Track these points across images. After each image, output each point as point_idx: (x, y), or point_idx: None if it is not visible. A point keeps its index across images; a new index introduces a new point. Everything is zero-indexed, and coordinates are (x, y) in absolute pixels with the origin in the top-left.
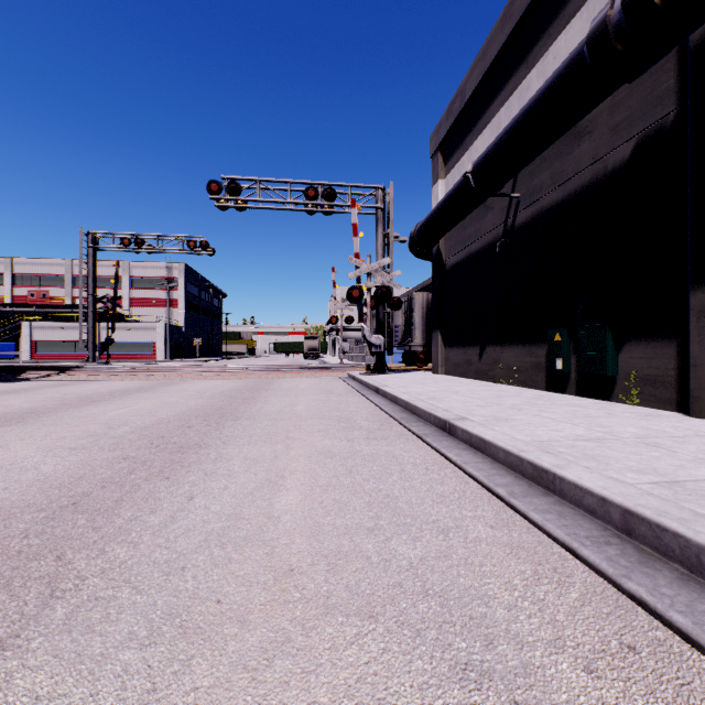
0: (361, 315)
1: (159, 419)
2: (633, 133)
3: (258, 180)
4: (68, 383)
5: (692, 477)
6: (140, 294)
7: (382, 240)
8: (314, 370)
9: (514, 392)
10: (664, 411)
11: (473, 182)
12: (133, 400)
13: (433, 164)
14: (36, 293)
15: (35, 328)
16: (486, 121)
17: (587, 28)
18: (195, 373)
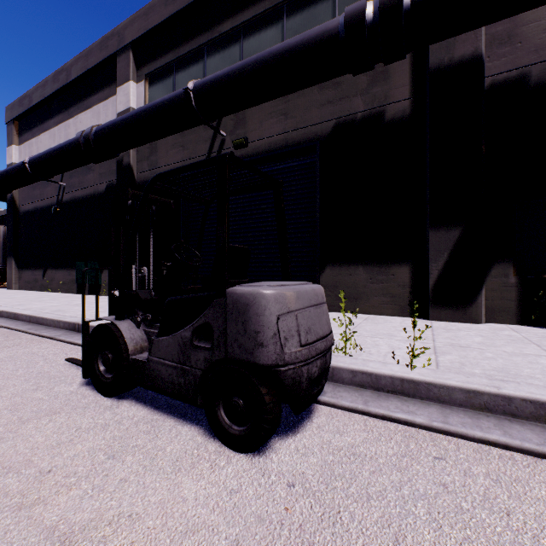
0: None
1: None
2: (106, 181)
3: None
4: None
5: (68, 309)
6: None
7: None
8: None
9: (56, 295)
10: None
11: (30, 169)
12: None
13: (8, 130)
14: None
15: None
16: (47, 127)
17: (93, 120)
18: None
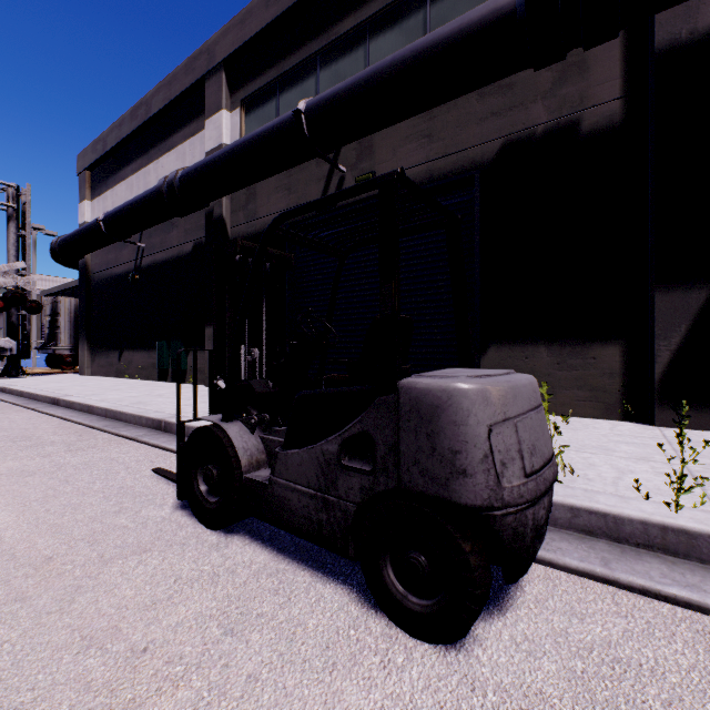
0: None
1: None
2: (193, 239)
3: None
4: None
5: (150, 401)
6: None
7: (16, 240)
8: None
9: (134, 383)
10: (202, 385)
11: (104, 228)
12: None
13: (80, 183)
14: None
15: None
16: (124, 176)
17: (177, 163)
18: None
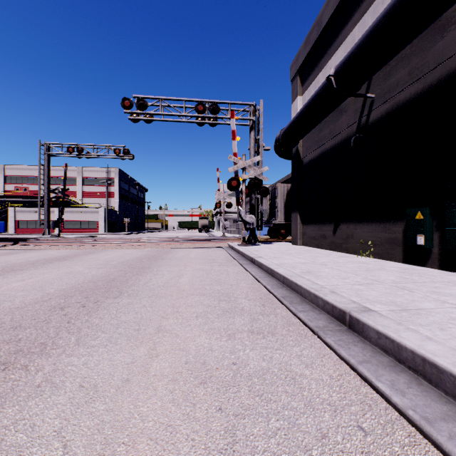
0: (238, 200)
1: (43, 295)
2: None
3: (160, 98)
4: (15, 252)
5: None
6: (89, 189)
7: (254, 144)
8: (203, 241)
9: (377, 264)
10: None
11: (335, 83)
12: (45, 269)
13: (293, 86)
14: (20, 188)
15: (18, 212)
16: (340, 42)
17: None
18: (114, 244)
